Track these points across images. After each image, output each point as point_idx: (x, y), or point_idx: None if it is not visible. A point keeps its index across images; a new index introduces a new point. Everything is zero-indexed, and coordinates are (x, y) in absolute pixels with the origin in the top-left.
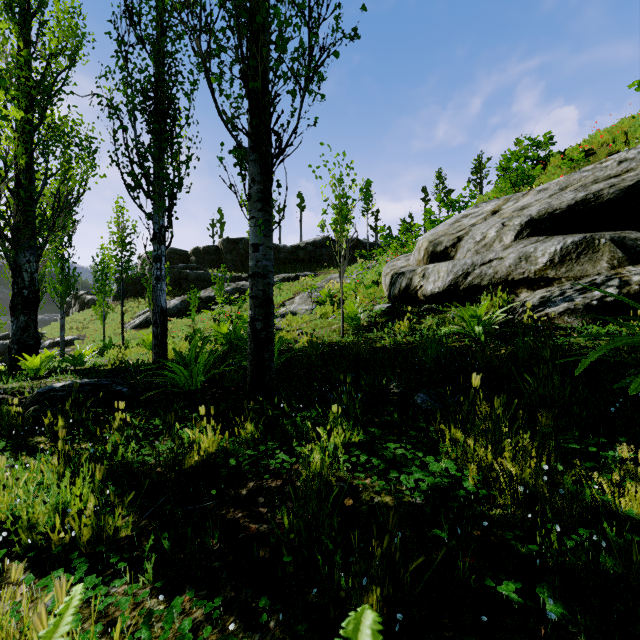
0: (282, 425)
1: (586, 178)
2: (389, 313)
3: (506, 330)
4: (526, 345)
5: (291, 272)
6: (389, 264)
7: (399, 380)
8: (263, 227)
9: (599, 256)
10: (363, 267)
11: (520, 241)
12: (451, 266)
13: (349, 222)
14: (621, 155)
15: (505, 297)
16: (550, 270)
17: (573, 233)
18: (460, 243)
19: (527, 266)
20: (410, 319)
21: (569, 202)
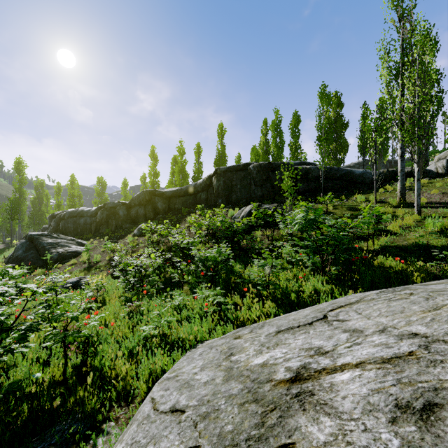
0: None
1: None
2: None
3: None
4: None
5: None
6: None
7: None
8: None
9: None
10: None
11: None
12: None
13: None
14: None
15: None
16: None
17: None
18: (446, 157)
19: None
20: None
21: None
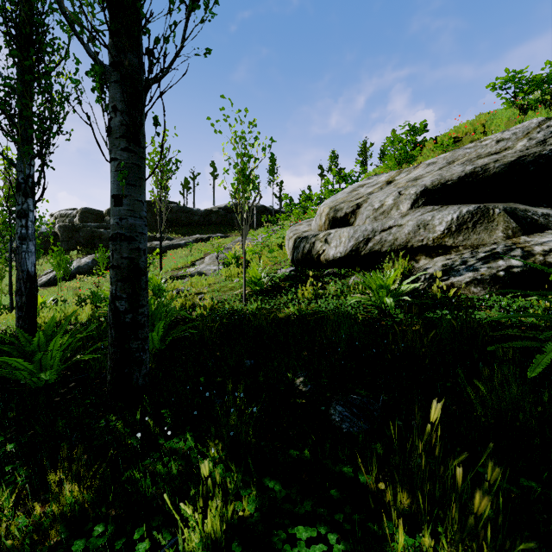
0: (133, 474)
1: (470, 154)
2: (293, 277)
3: (415, 301)
4: (440, 320)
5: (204, 233)
6: (292, 228)
7: (307, 370)
8: (127, 172)
9: (494, 226)
10: (269, 231)
11: (416, 209)
12: (352, 232)
13: (252, 183)
14: (497, 135)
15: (405, 264)
16: (448, 238)
17: (463, 203)
18: (359, 210)
19: (425, 234)
20: (314, 284)
21: (459, 174)
